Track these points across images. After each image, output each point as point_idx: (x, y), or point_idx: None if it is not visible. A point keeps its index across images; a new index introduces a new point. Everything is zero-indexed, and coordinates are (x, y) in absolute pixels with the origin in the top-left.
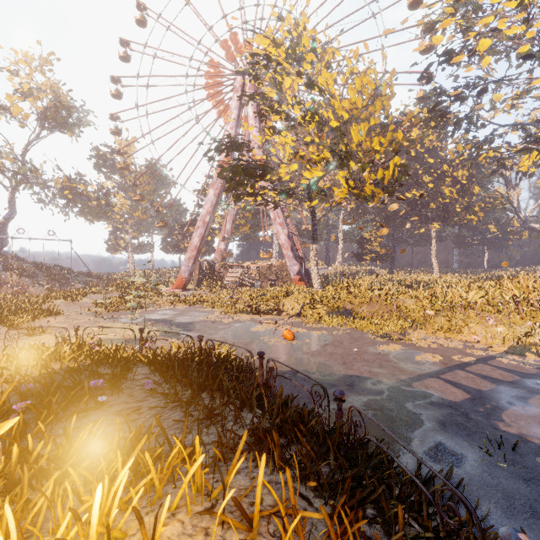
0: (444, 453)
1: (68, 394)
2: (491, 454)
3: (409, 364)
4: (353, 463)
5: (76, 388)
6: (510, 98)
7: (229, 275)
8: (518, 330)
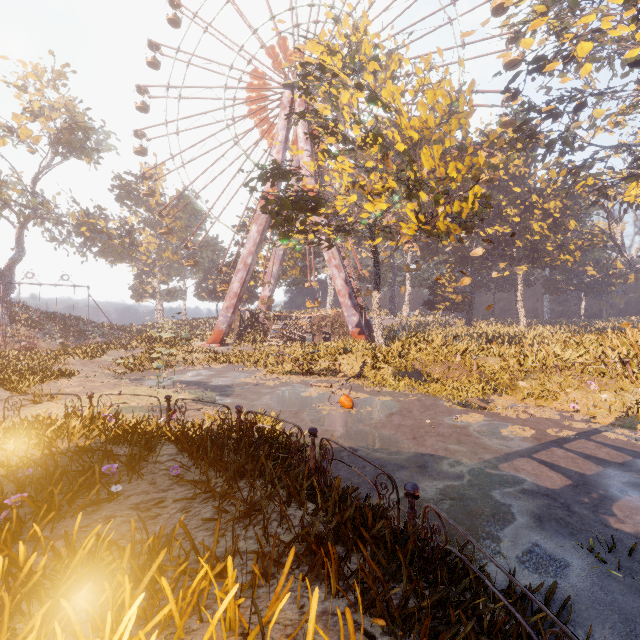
0: (542, 558)
1: (76, 481)
2: (602, 560)
3: (494, 439)
4: (430, 581)
5: (85, 475)
6: (614, 114)
7: (275, 327)
8: (627, 397)
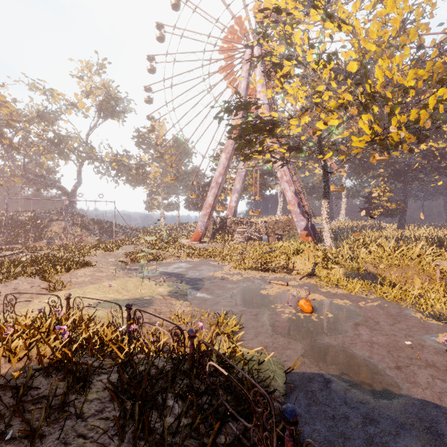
0: None
1: None
2: None
3: None
4: None
5: None
6: None
7: (238, 230)
8: None
